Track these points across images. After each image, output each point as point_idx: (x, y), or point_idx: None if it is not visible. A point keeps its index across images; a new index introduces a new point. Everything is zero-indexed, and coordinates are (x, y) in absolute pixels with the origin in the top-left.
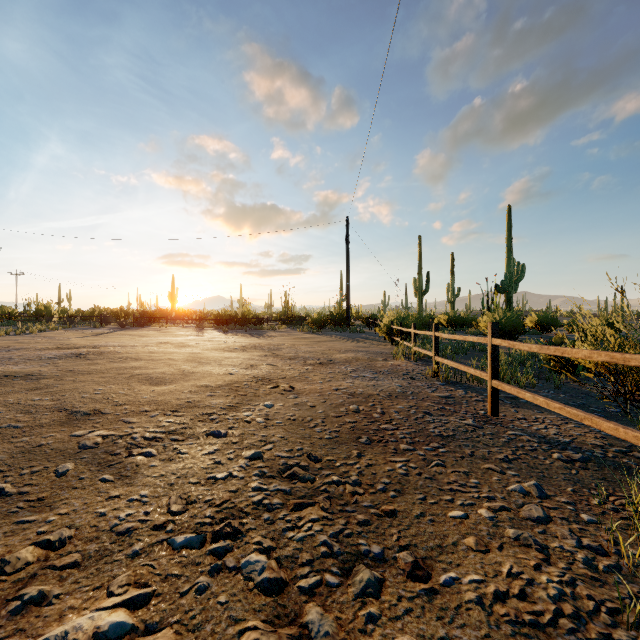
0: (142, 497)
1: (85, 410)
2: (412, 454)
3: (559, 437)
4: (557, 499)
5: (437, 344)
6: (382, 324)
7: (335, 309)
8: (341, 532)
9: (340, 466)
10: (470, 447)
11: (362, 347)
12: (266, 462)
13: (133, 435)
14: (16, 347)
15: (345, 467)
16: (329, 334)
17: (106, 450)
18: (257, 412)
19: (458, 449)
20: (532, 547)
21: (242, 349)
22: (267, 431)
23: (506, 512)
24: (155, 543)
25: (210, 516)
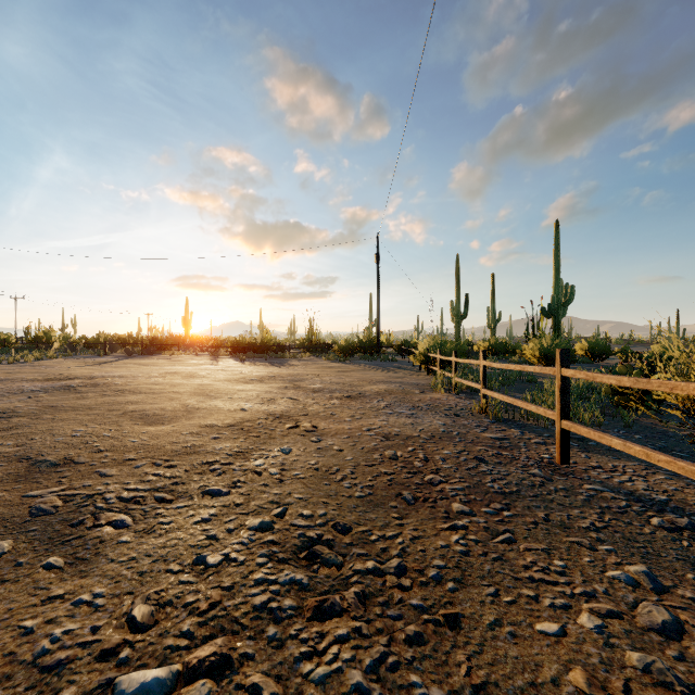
0: (95, 597)
1: (53, 459)
2: (470, 520)
3: (651, 494)
4: (680, 593)
5: (485, 375)
6: (417, 352)
7: (364, 335)
8: (383, 662)
9: (376, 540)
10: (542, 509)
11: (395, 377)
12: (277, 535)
13: (106, 495)
14: (1, 378)
15: (383, 542)
16: (358, 363)
17: (65, 518)
18: (271, 460)
19: (527, 512)
20: (676, 690)
21: (259, 380)
22: (281, 487)
23: (618, 620)
24: (95, 689)
25: (188, 633)
